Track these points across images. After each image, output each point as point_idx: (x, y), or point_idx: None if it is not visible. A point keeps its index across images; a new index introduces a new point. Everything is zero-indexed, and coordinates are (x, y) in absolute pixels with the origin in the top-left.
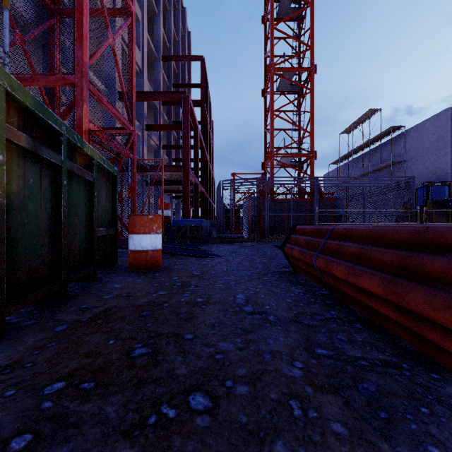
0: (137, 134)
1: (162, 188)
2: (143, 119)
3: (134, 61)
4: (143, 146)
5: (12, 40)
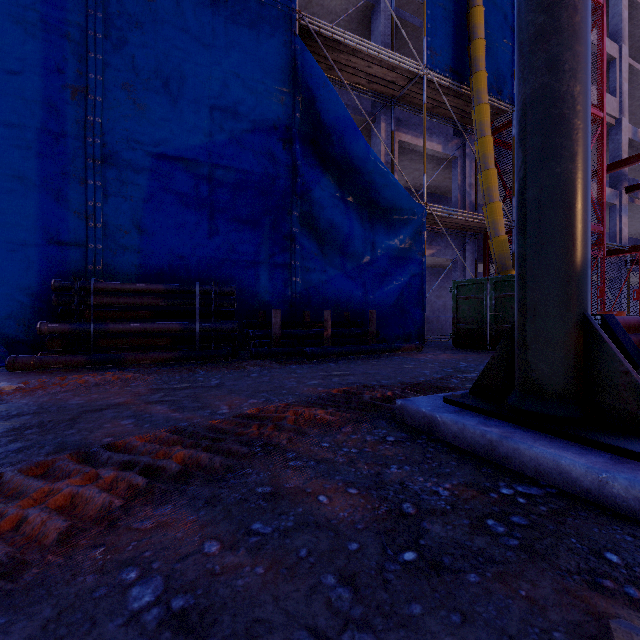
0: (610, 204)
1: (639, 282)
2: (621, 180)
3: (604, 164)
4: (620, 216)
5: (504, 198)
